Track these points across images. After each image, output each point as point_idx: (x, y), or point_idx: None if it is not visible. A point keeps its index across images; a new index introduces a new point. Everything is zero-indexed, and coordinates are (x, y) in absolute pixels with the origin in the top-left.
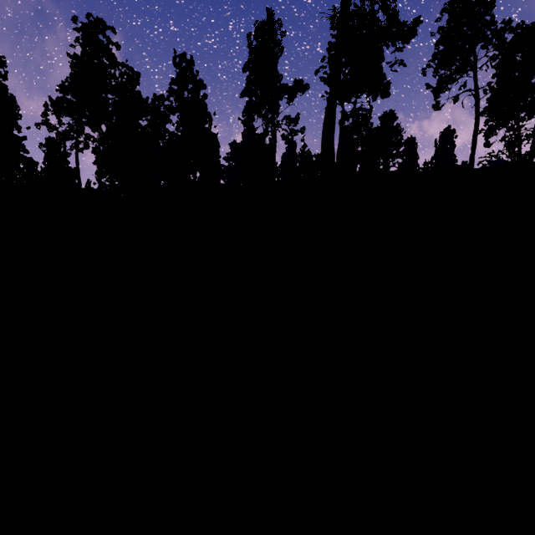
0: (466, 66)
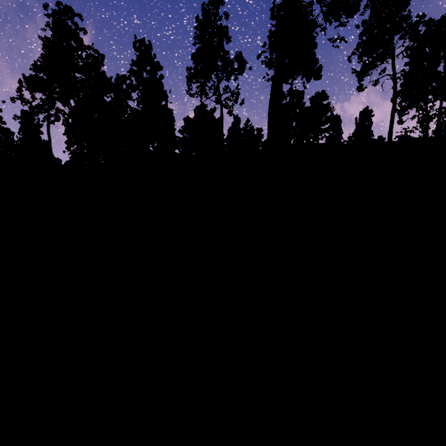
0: (385, 54)
